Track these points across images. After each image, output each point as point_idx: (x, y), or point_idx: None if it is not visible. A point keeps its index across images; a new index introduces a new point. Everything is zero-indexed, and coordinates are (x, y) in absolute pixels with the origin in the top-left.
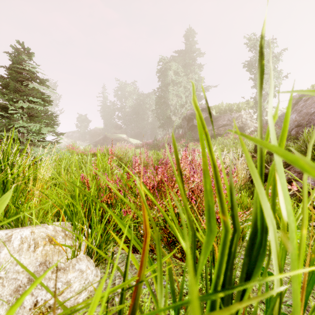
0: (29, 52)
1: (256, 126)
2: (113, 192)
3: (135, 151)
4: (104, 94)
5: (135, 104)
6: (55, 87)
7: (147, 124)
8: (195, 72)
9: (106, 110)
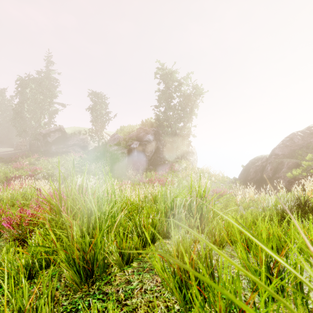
0: None
1: (95, 145)
2: None
3: None
4: None
5: None
6: None
7: None
8: (54, 93)
9: None
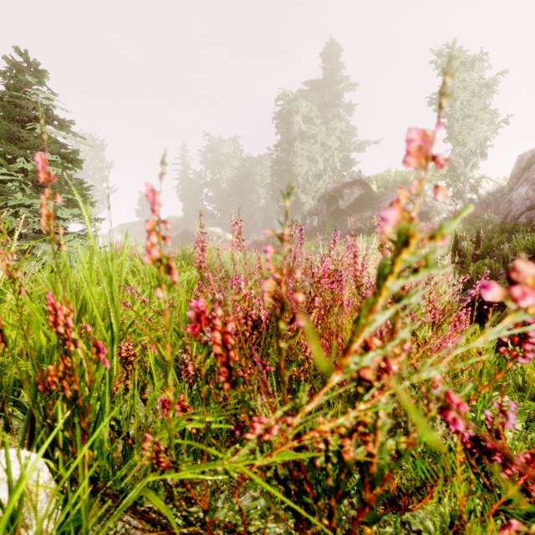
0: (38, 70)
1: (450, 210)
2: (75, 355)
3: (201, 218)
4: (183, 160)
5: (236, 175)
6: (103, 149)
7: (257, 210)
8: (341, 117)
9: (187, 186)
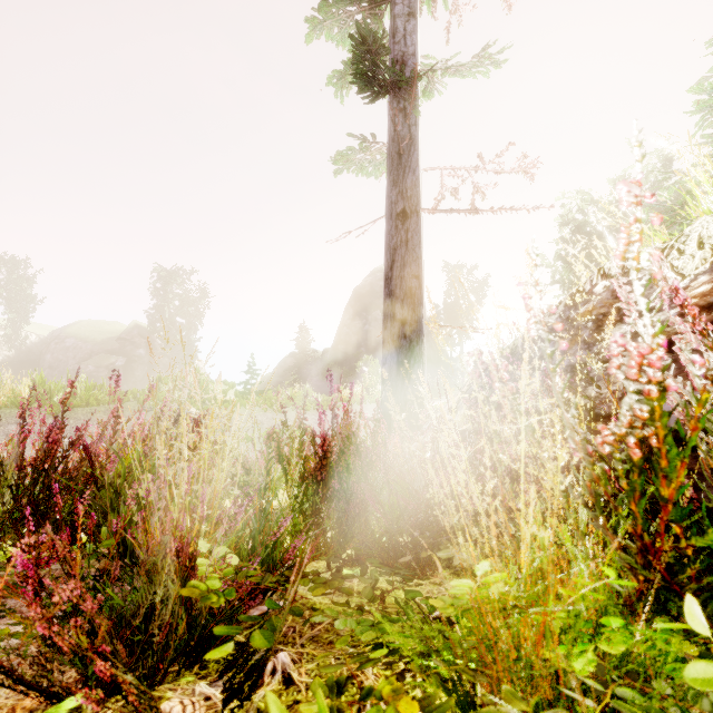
0: None
1: (6, 354)
2: None
3: None
4: None
5: None
6: None
7: None
8: None
9: None
